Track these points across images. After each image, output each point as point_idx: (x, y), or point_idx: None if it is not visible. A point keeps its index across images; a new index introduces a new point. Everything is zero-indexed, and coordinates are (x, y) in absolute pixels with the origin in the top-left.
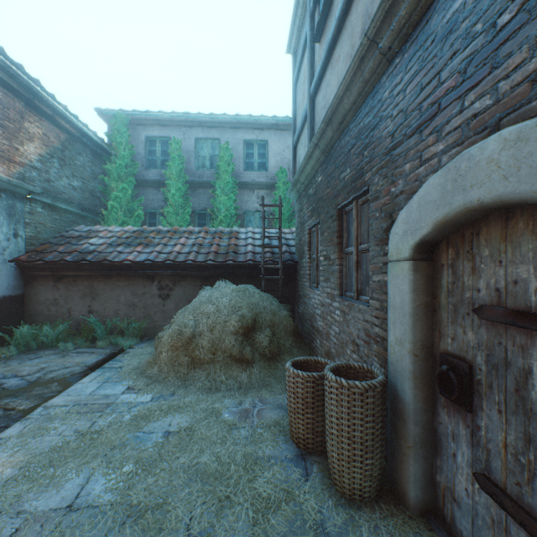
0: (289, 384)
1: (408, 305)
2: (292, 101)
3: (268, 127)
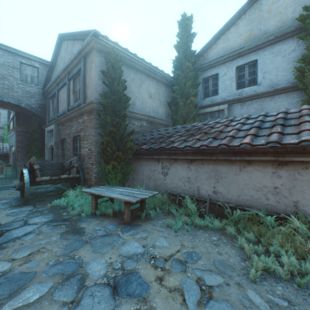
0: (0, 167)
1: (13, 157)
2: (8, 114)
3: (1, 108)
